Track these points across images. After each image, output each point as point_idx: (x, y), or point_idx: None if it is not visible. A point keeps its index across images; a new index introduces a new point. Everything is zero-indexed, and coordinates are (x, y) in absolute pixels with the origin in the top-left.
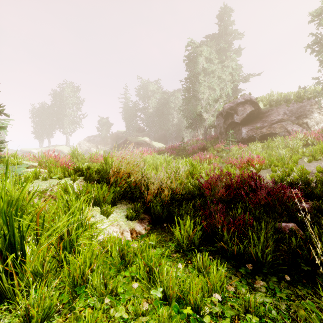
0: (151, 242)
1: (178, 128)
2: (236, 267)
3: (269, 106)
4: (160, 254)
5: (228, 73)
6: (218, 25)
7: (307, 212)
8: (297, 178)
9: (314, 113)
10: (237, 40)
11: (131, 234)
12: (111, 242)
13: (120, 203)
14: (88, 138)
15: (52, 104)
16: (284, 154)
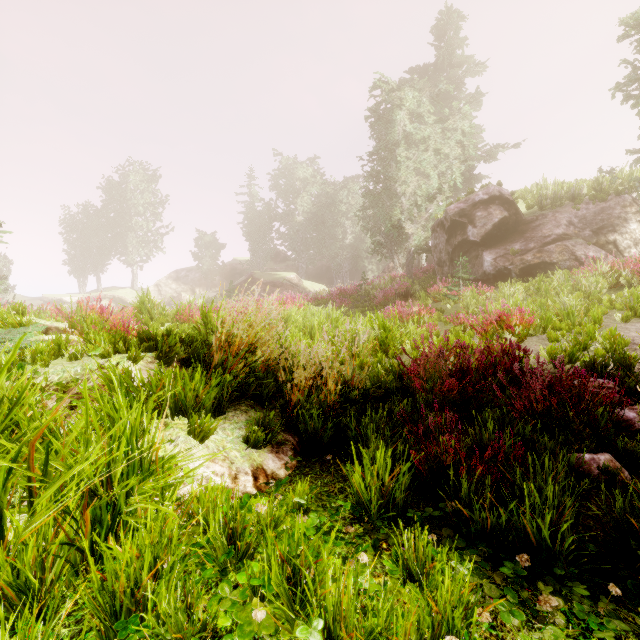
0: (299, 499)
1: (355, 255)
2: (492, 559)
3: (538, 209)
4: (319, 527)
5: (456, 143)
6: (435, 48)
7: (632, 428)
8: (602, 354)
9: (629, 222)
10: (473, 76)
11: (255, 479)
12: (209, 501)
13: (233, 409)
14: (175, 274)
15: (104, 206)
16: (574, 305)
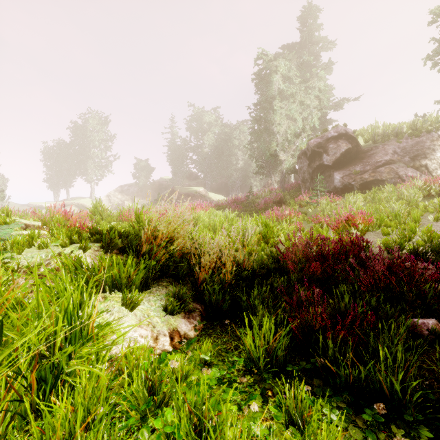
0: (204, 356)
1: (245, 175)
2: (354, 405)
3: (372, 143)
4: (219, 378)
5: (315, 97)
6: (300, 31)
7: None
8: (422, 244)
9: (436, 151)
10: (326, 51)
11: (171, 339)
12: (135, 359)
13: (156, 285)
14: (120, 188)
15: (71, 141)
16: (399, 209)
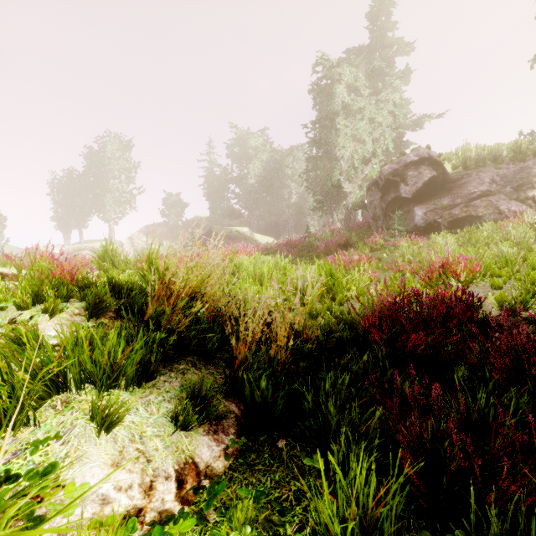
0: None
1: (299, 212)
2: None
3: (463, 169)
4: None
5: (388, 112)
6: (369, 32)
7: None
8: None
9: None
10: (402, 55)
11: (179, 485)
12: None
13: (168, 369)
14: (145, 228)
15: (85, 171)
16: (511, 253)
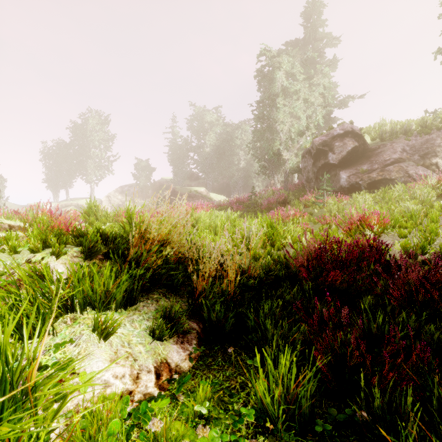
0: (200, 408)
1: (247, 175)
2: None
3: (379, 140)
4: (221, 441)
5: (319, 94)
6: (304, 28)
7: None
8: None
9: None
10: (331, 47)
11: (157, 377)
12: (99, 419)
13: (146, 298)
14: (120, 188)
15: (71, 141)
16: (415, 209)
